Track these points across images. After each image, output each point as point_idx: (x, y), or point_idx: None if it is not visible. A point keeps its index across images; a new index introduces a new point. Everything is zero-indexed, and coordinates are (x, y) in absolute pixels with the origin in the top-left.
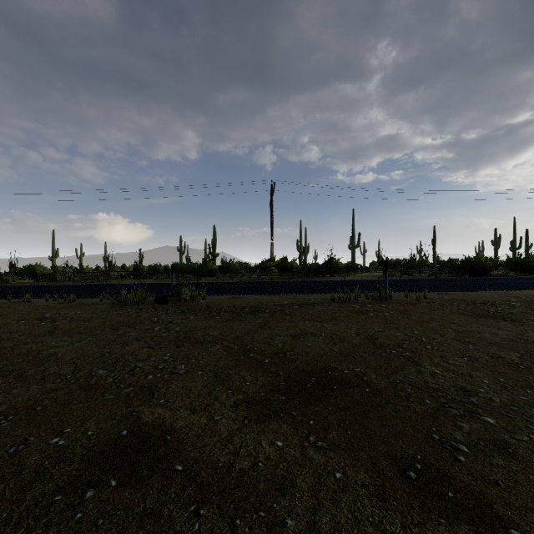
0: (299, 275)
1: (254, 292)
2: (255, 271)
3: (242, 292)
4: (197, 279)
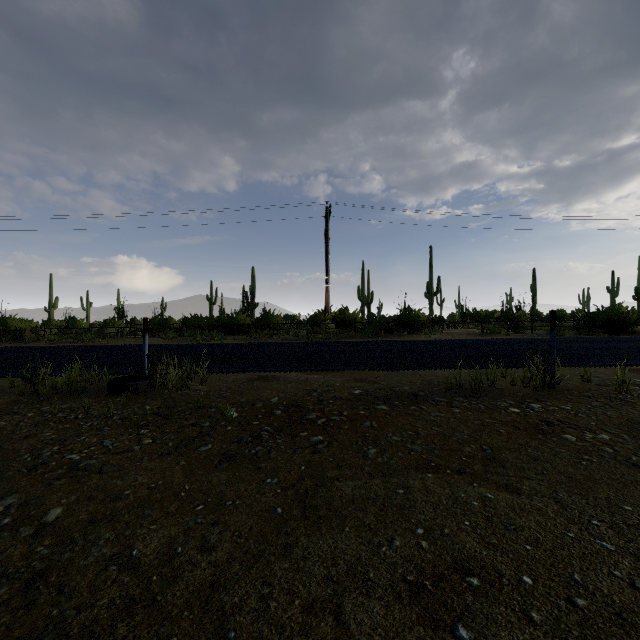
0: (365, 333)
1: (299, 365)
2: (305, 326)
3: (278, 365)
4: (221, 339)
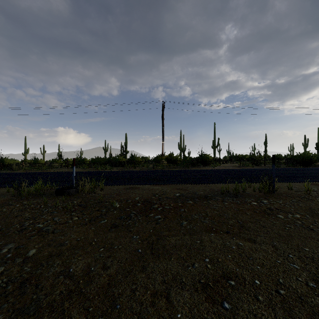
0: (181, 166)
1: (149, 181)
2: (152, 162)
3: (138, 181)
4: (110, 169)
